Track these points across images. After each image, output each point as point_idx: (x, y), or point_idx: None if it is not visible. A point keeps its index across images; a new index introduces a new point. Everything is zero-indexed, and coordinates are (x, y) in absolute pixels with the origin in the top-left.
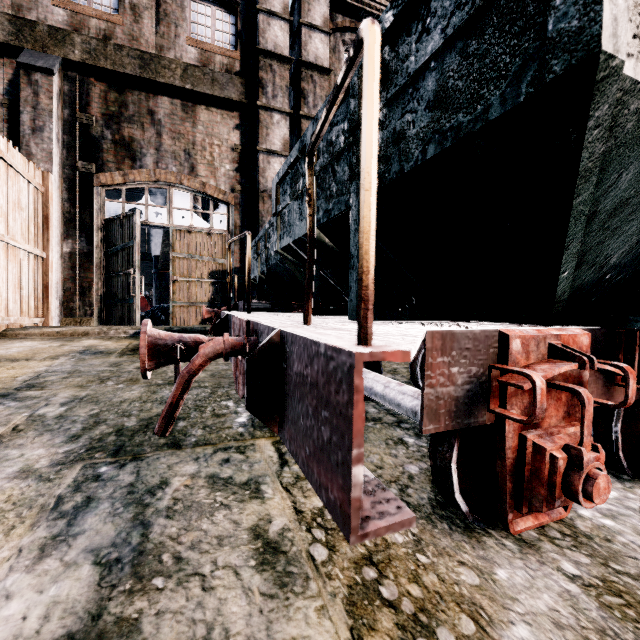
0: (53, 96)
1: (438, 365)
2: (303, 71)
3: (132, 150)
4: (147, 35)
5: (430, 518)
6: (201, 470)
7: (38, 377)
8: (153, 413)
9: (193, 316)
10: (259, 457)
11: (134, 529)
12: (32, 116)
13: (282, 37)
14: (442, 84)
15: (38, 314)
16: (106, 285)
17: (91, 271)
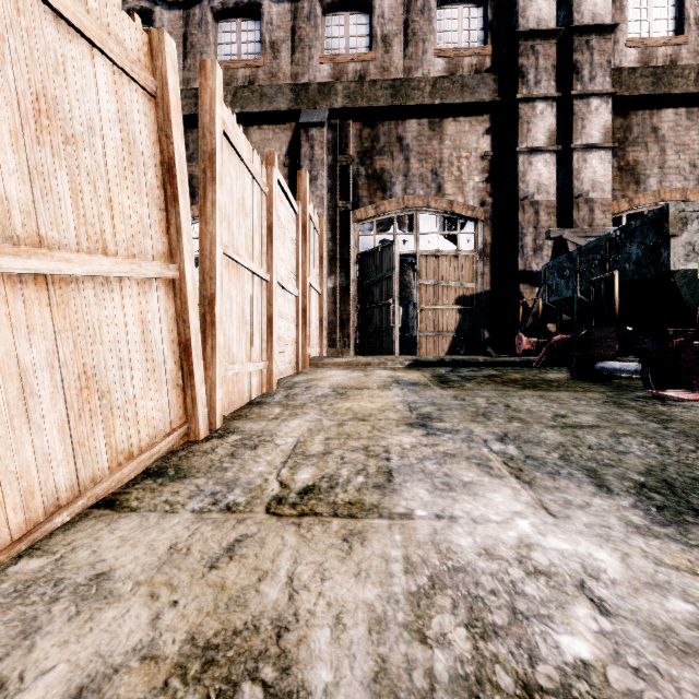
0: (324, 146)
1: None
2: (575, 40)
3: (383, 181)
4: (396, 62)
5: None
6: None
7: (413, 407)
8: (637, 466)
9: (439, 346)
10: None
11: None
12: (309, 168)
13: (547, 8)
14: None
15: (317, 345)
16: (360, 317)
17: (349, 304)
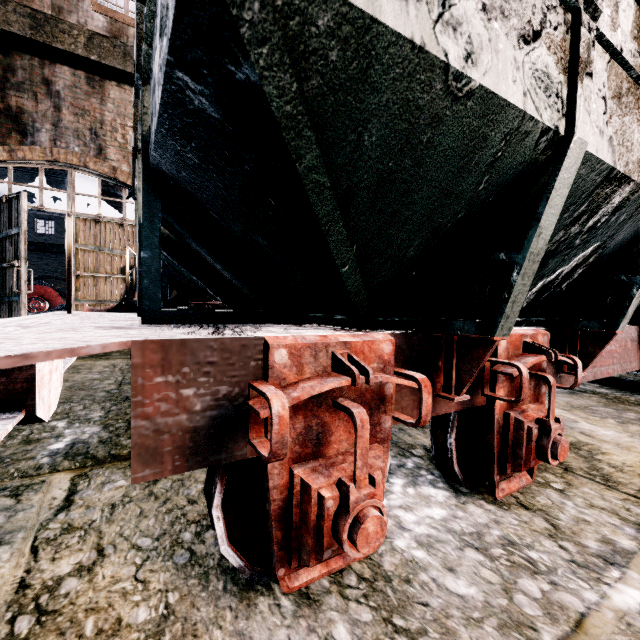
0: None
1: (157, 387)
2: None
3: (21, 123)
4: None
5: (208, 575)
6: None
7: None
8: None
9: None
10: (36, 501)
11: None
12: None
13: None
14: (161, 1)
15: None
16: None
17: None
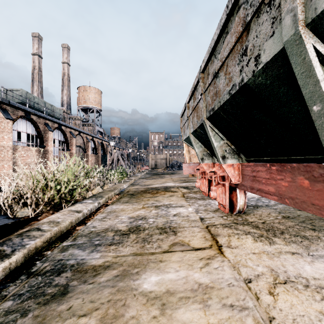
0: None
1: None
2: None
3: None
4: None
5: None
6: None
7: None
8: None
9: None
10: None
11: None
12: None
13: None
14: None
15: None
16: None
17: None
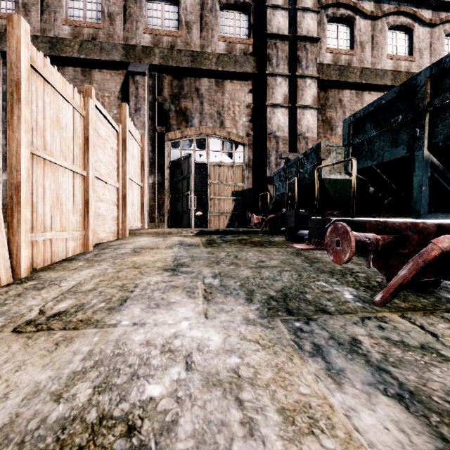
0: (145, 88)
1: None
2: (298, 43)
3: (186, 116)
4: (195, 40)
5: None
6: (370, 332)
7: (177, 259)
8: (278, 287)
9: (222, 222)
10: (404, 327)
11: (380, 372)
12: (135, 102)
13: (283, 22)
14: None
15: (139, 221)
16: (171, 202)
17: (163, 194)
